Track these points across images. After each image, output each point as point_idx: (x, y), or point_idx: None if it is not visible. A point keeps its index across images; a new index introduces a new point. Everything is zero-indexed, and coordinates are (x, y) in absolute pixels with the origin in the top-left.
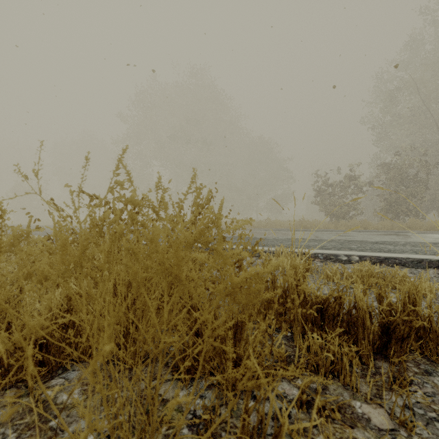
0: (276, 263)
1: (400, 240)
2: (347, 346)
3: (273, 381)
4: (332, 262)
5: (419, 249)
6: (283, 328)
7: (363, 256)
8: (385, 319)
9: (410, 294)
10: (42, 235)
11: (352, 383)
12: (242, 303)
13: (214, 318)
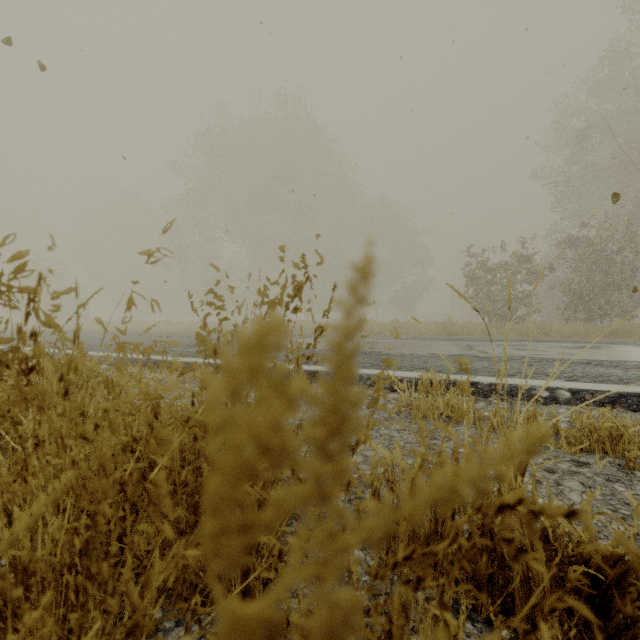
0: None
1: (625, 358)
2: None
3: None
4: (522, 401)
5: None
6: None
7: (579, 391)
8: None
9: None
10: None
11: None
12: None
13: None
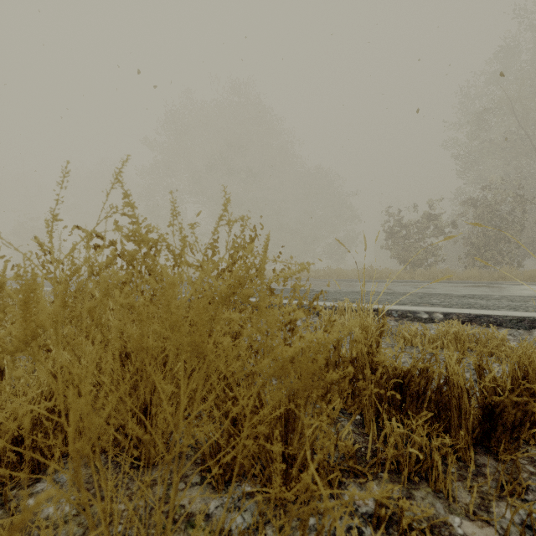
0: (347, 328)
1: (493, 293)
2: (440, 438)
3: (338, 486)
4: (409, 321)
5: (518, 304)
6: (353, 416)
7: (449, 314)
8: (488, 400)
9: (520, 365)
10: (48, 287)
11: (447, 490)
12: (296, 387)
13: (258, 398)
